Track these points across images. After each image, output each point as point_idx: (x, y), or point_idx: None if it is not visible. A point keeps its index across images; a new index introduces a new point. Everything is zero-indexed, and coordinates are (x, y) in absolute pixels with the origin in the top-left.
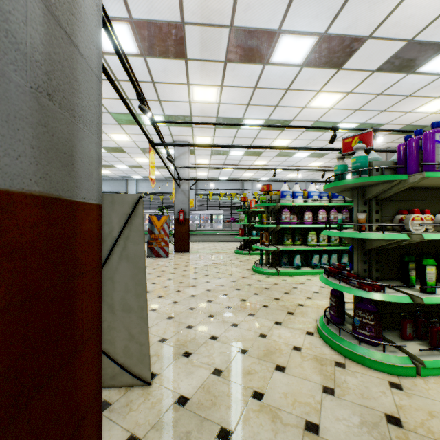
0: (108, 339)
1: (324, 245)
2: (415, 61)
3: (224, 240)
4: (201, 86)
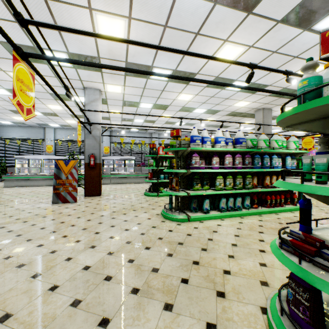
0: None
1: (230, 189)
2: (315, 14)
3: (135, 182)
4: (105, 14)
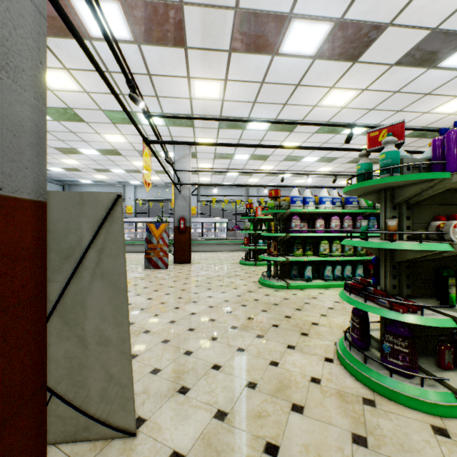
0: (80, 380)
1: (338, 256)
2: (437, 54)
3: (228, 249)
4: (202, 80)
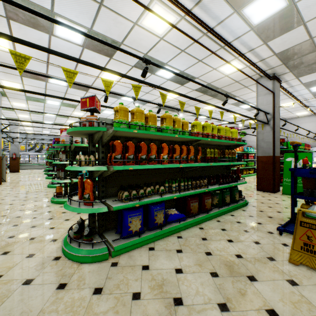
0: None
1: None
2: None
3: (43, 168)
4: (22, 115)
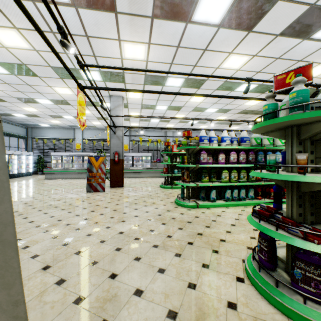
0: None
1: (235, 182)
2: (312, 27)
3: (151, 176)
4: (130, 42)
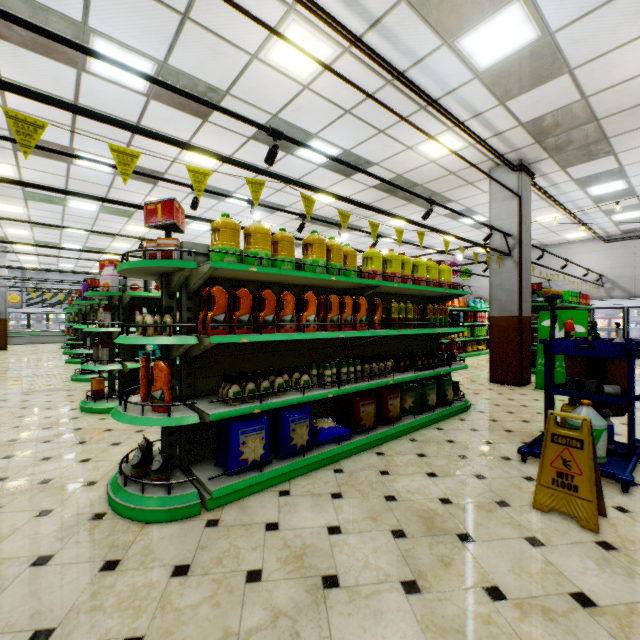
0: None
1: None
2: None
3: (61, 341)
4: (14, 229)
